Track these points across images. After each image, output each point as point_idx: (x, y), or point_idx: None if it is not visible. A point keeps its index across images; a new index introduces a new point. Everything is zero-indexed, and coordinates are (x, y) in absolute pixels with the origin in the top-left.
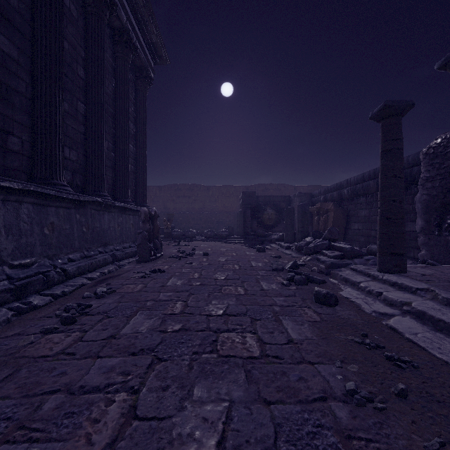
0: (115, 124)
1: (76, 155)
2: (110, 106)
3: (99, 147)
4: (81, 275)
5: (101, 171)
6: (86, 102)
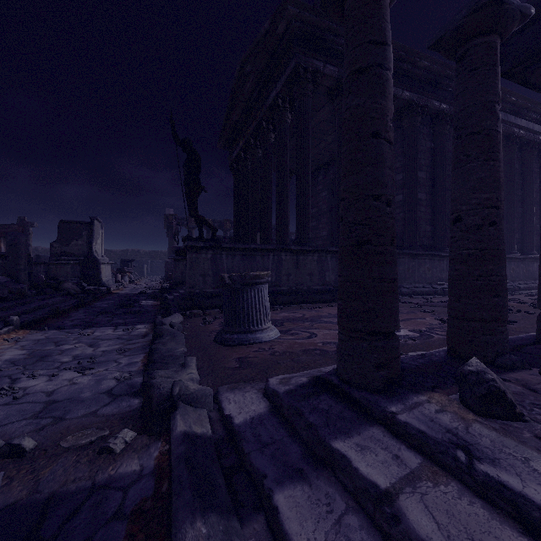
0: (539, 206)
1: (517, 235)
2: (536, 197)
3: (530, 228)
4: (525, 291)
5: (532, 240)
6: (522, 206)
